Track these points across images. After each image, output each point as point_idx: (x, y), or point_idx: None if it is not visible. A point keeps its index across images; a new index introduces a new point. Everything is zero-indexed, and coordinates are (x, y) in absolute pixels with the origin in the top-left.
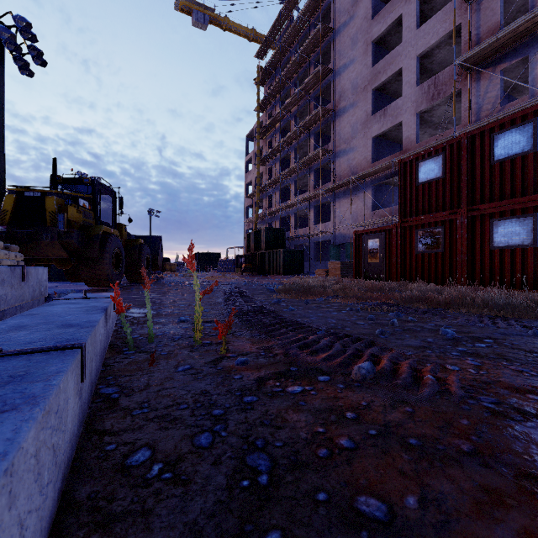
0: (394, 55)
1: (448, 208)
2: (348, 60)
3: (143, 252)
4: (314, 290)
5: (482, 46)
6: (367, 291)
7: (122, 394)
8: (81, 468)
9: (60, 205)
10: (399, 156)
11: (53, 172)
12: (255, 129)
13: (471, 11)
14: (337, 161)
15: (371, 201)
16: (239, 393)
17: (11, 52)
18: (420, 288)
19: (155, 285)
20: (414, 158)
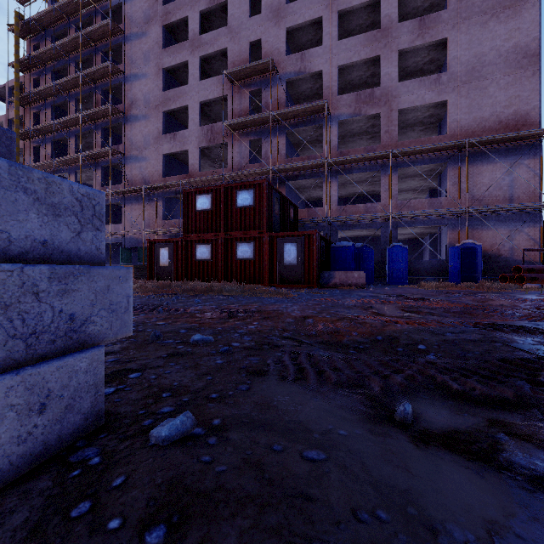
0: (182, 91)
1: (214, 231)
2: (140, 71)
3: None
4: None
5: (239, 121)
6: (160, 288)
7: None
8: None
9: None
10: (186, 179)
11: None
12: (8, 87)
13: (233, 90)
14: (129, 165)
15: (163, 211)
16: None
17: None
18: (195, 284)
19: None
20: (194, 191)
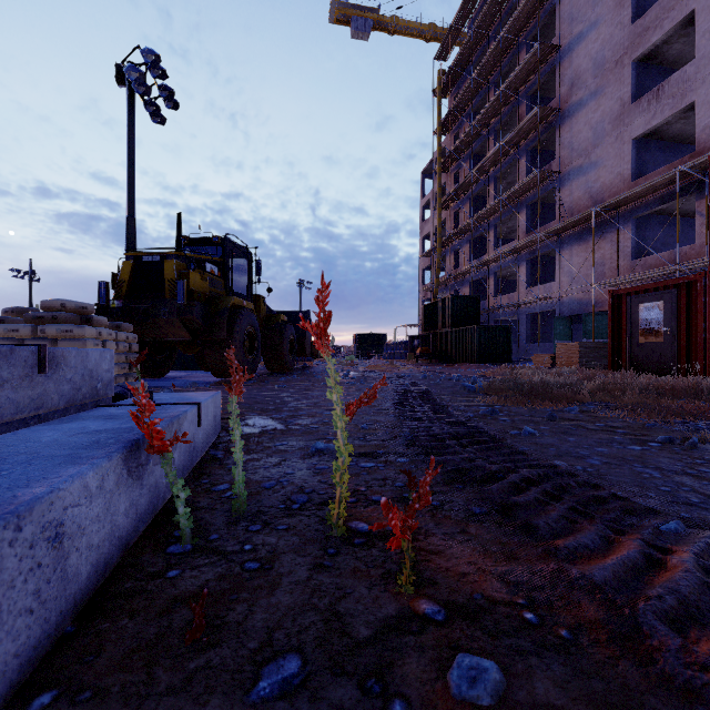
0: None
1: None
2: (586, 24)
3: (285, 332)
4: (554, 391)
5: None
6: (662, 395)
7: None
8: None
9: (182, 271)
10: (692, 160)
11: (177, 231)
12: (434, 160)
13: None
14: (566, 187)
15: (631, 243)
16: None
17: (142, 97)
18: None
19: (299, 376)
20: None
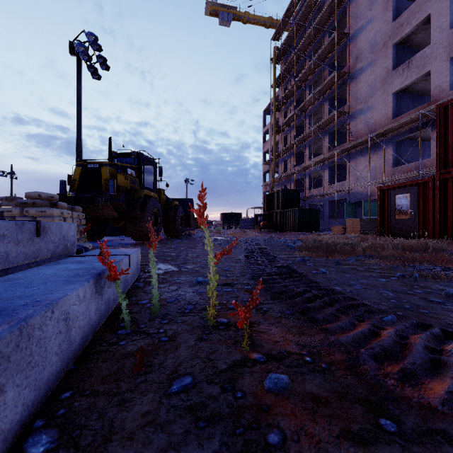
0: (421, 2)
1: None
2: (365, 20)
3: (177, 212)
4: (341, 248)
5: None
6: (405, 250)
7: None
8: None
9: (112, 174)
10: (428, 107)
11: (109, 148)
12: (271, 103)
13: None
14: (353, 122)
15: (392, 157)
16: None
17: (86, 62)
18: None
19: (186, 240)
20: None
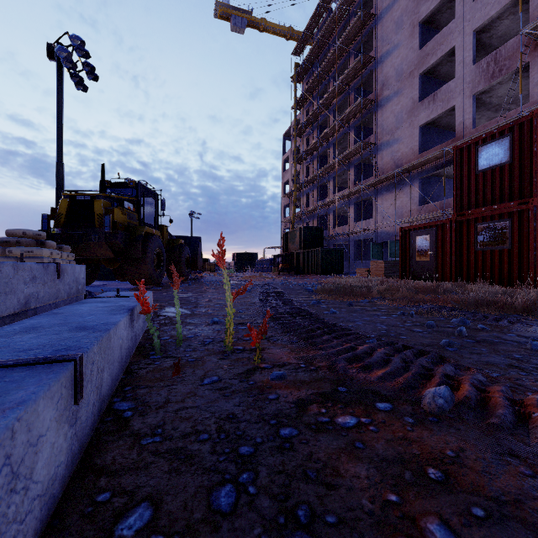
0: (445, 33)
1: (517, 198)
2: (392, 45)
3: (183, 252)
4: (357, 291)
5: None
6: (418, 292)
7: (136, 412)
8: (58, 532)
9: (107, 207)
10: (452, 144)
11: (102, 177)
12: (292, 127)
13: None
14: (379, 154)
15: (419, 195)
16: (275, 422)
17: (68, 70)
18: (484, 290)
19: (193, 284)
20: (473, 143)
